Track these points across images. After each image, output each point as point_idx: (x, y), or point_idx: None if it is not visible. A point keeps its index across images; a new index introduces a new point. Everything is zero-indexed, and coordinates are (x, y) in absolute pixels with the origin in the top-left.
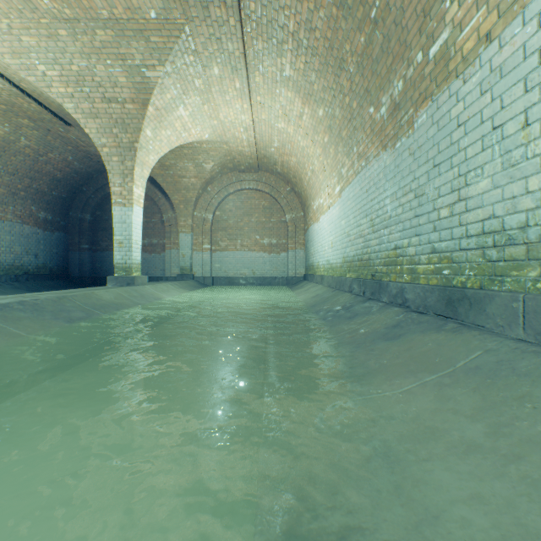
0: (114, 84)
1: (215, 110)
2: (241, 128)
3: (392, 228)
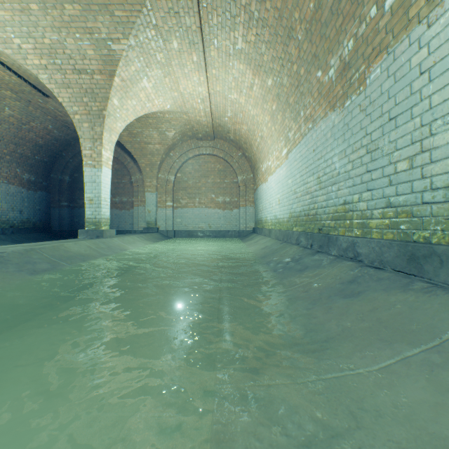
0: (83, 56)
1: (176, 82)
2: (198, 99)
3: (341, 184)
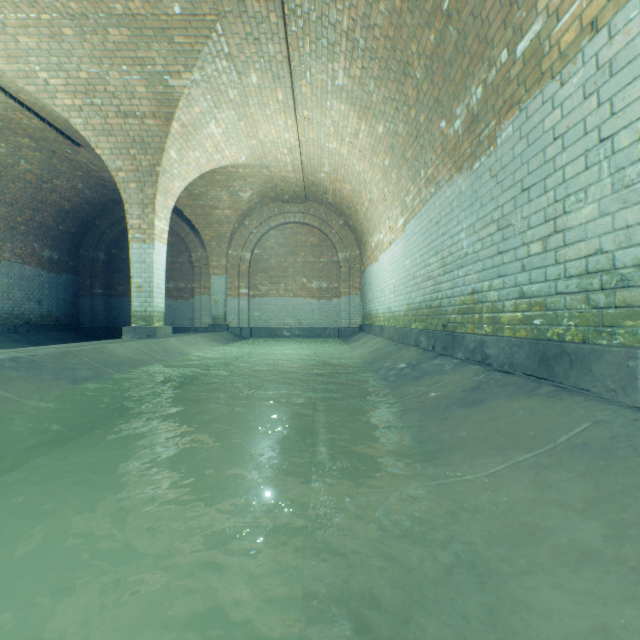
0: (131, 94)
1: (254, 127)
2: (284, 148)
3: (469, 268)
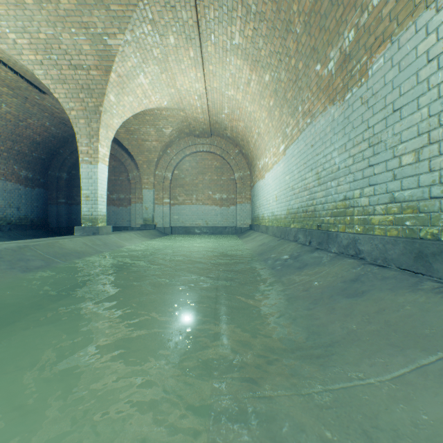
0: (79, 51)
1: (172, 79)
2: (195, 95)
3: (341, 180)
